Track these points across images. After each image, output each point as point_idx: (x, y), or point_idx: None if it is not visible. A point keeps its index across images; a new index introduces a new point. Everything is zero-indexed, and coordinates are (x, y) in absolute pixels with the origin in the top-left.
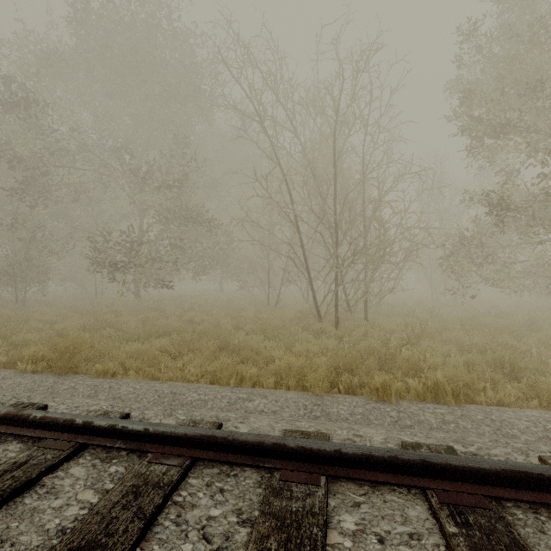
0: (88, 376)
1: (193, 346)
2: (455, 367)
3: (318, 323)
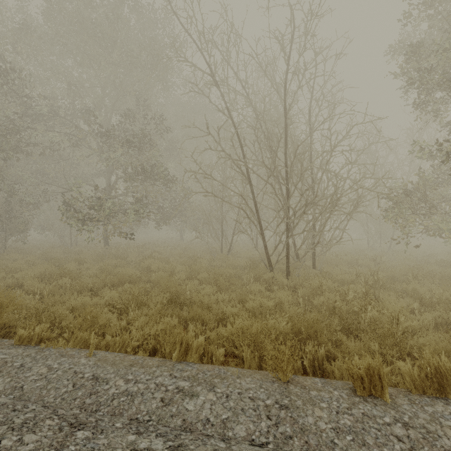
0: (9, 344)
1: (141, 300)
2: (425, 327)
3: (270, 273)
